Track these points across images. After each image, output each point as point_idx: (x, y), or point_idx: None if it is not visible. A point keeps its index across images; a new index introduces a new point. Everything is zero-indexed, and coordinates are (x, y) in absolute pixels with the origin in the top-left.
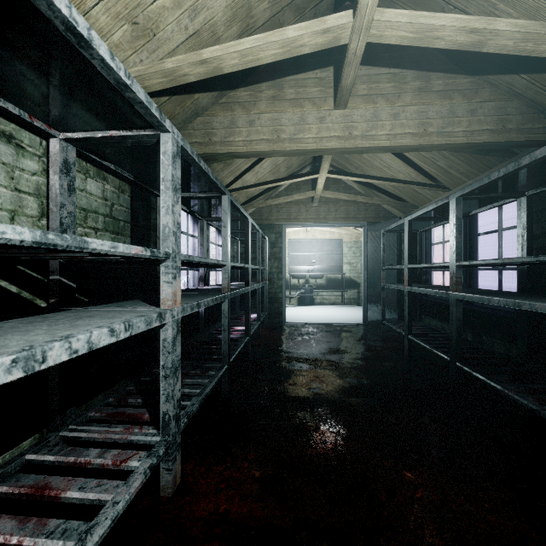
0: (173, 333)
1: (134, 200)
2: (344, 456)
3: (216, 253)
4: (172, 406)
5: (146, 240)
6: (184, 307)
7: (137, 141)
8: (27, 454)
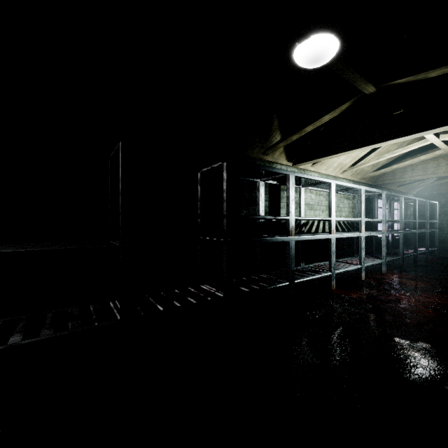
0: (385, 237)
1: (366, 202)
2: (444, 279)
3: (397, 214)
4: (384, 253)
5: (369, 213)
6: (387, 232)
7: (375, 194)
8: (353, 258)
